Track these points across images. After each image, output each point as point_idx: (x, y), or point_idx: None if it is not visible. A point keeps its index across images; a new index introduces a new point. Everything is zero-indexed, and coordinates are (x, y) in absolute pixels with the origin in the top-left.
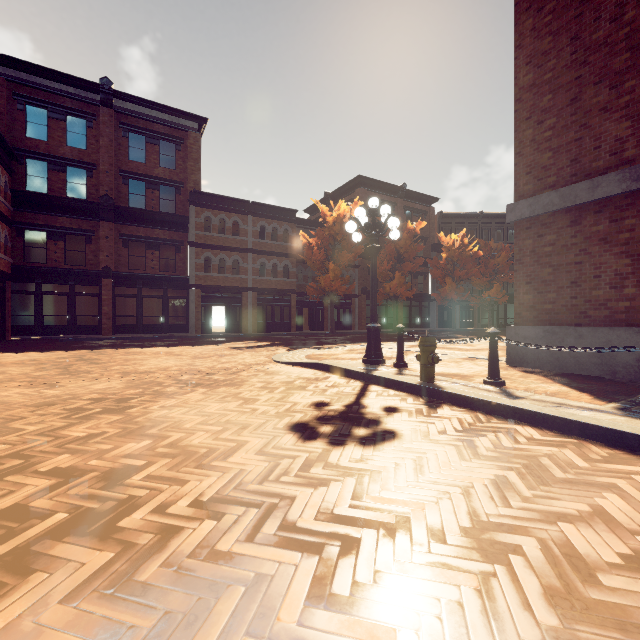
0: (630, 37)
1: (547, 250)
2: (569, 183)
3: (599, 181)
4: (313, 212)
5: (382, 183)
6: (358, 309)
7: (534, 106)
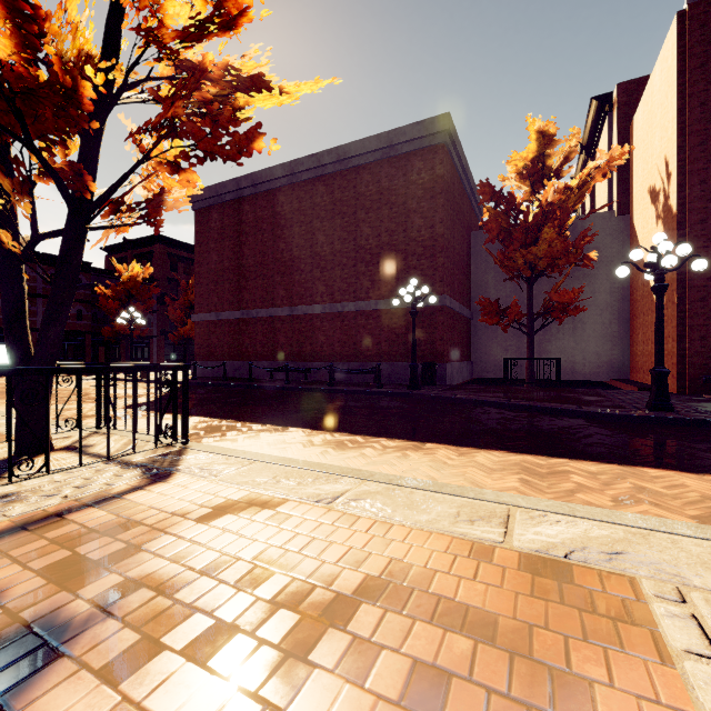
0: (218, 272)
1: (202, 334)
2: (207, 312)
3: (211, 314)
4: (111, 251)
5: (181, 242)
6: (157, 348)
7: (199, 281)
